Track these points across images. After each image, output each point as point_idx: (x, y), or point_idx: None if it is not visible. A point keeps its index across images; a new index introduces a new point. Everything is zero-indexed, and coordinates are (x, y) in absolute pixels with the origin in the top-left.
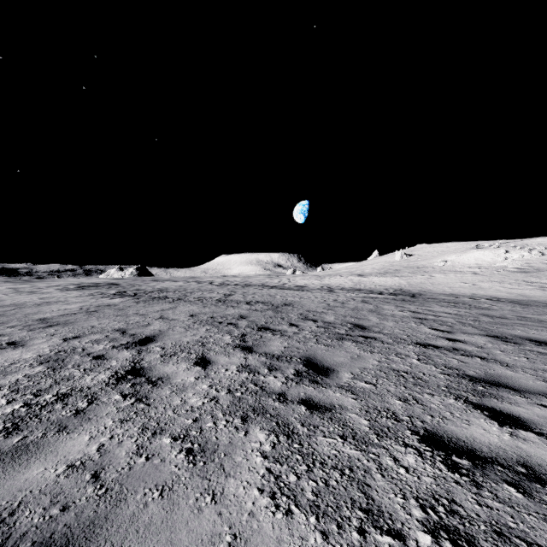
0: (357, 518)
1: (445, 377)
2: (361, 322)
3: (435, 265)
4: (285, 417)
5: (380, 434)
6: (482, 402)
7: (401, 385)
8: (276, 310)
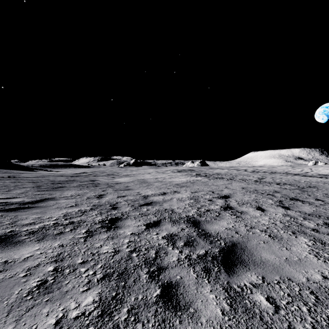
0: None
1: None
2: None
3: None
4: (319, 237)
5: None
6: None
7: None
8: (302, 190)
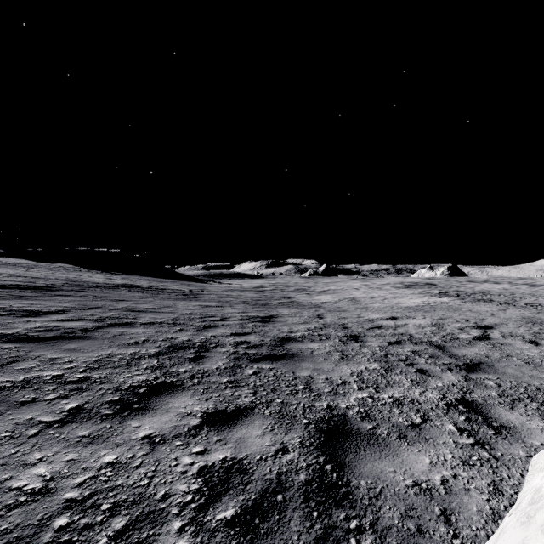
0: None
1: None
2: None
3: None
4: None
5: None
6: None
7: None
8: None
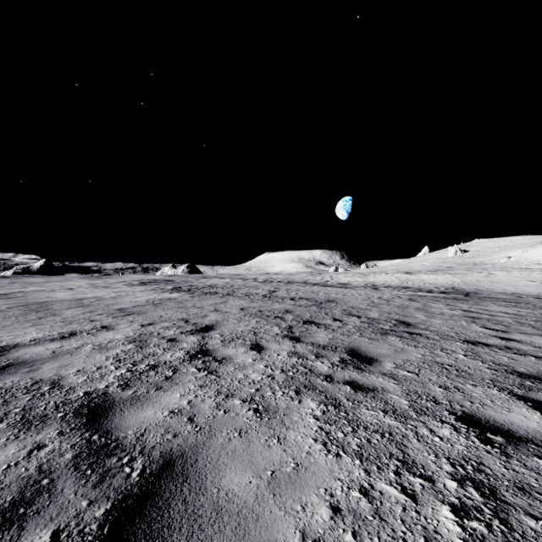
0: (394, 465)
1: (492, 372)
2: (406, 319)
3: (495, 261)
4: (333, 393)
5: (419, 412)
6: (528, 395)
7: (443, 376)
8: (320, 306)
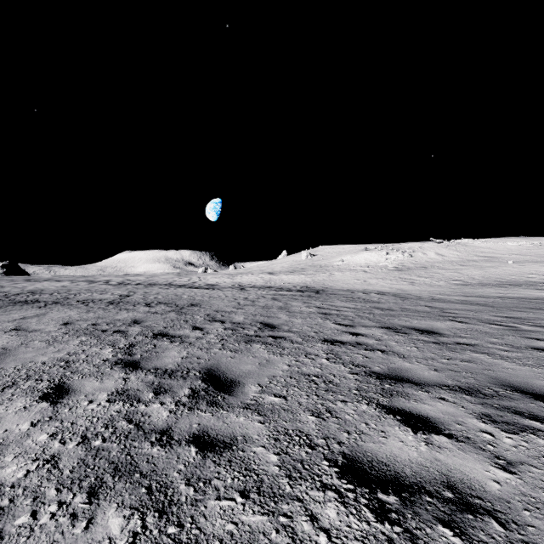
0: None
1: (355, 377)
2: (271, 321)
3: (334, 264)
4: (164, 473)
5: (293, 475)
6: (392, 403)
7: (313, 394)
8: (180, 312)
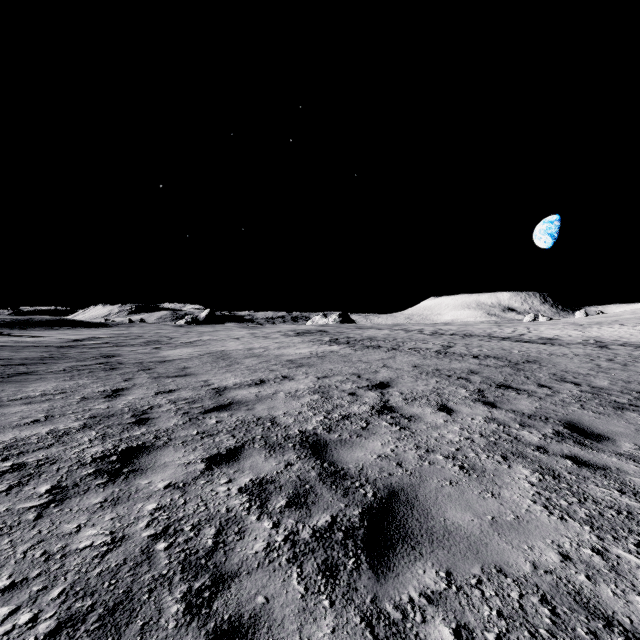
0: (634, 539)
1: None
2: None
3: None
4: (548, 464)
5: None
6: None
7: None
8: (516, 367)
